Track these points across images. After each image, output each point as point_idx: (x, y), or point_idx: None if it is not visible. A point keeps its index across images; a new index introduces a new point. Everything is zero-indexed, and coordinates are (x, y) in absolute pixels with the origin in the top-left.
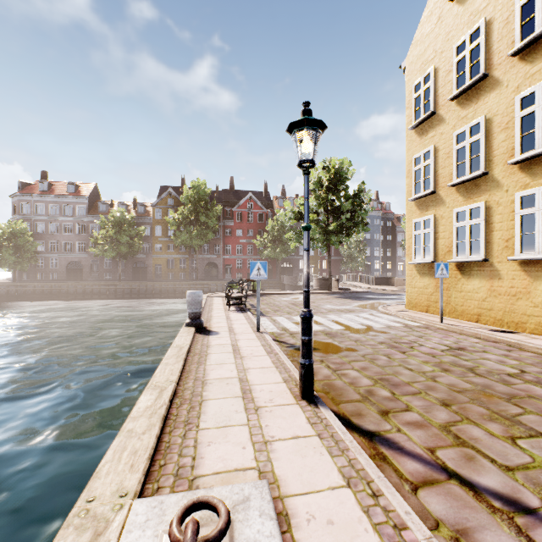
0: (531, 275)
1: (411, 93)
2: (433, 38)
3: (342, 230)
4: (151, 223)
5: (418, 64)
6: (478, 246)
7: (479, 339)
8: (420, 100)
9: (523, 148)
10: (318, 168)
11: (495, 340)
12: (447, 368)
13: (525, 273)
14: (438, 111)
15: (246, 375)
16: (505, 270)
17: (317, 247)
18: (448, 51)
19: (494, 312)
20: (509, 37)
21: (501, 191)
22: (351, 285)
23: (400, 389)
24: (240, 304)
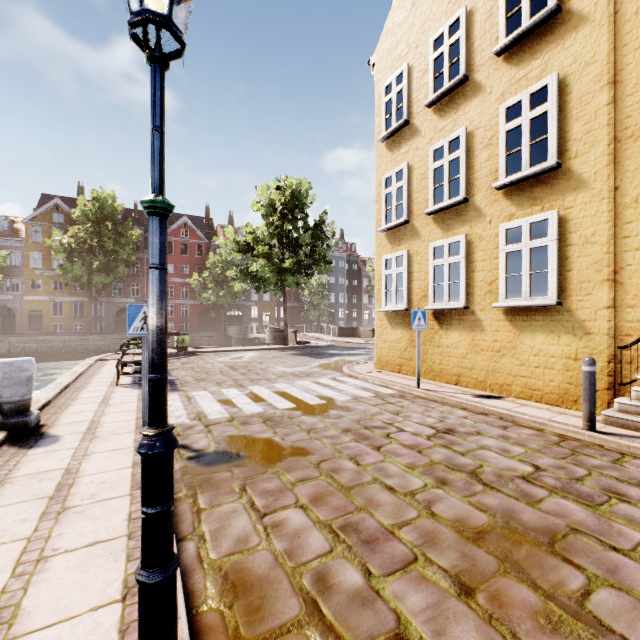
0: (517, 326)
1: (381, 96)
2: (406, 28)
3: (301, 269)
4: (22, 248)
5: (390, 60)
6: (459, 290)
7: (466, 410)
8: (392, 105)
9: (509, 170)
10: (271, 187)
11: (484, 410)
12: (443, 477)
13: (511, 324)
14: (412, 120)
15: (27, 588)
16: (488, 320)
17: (270, 290)
18: (424, 45)
19: (477, 372)
20: (493, 33)
21: (484, 223)
22: (313, 338)
23: (379, 556)
24: (139, 373)
